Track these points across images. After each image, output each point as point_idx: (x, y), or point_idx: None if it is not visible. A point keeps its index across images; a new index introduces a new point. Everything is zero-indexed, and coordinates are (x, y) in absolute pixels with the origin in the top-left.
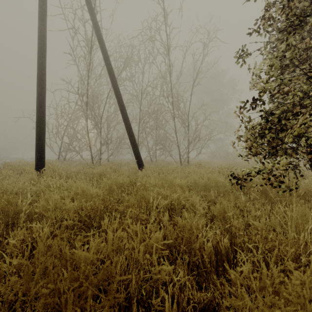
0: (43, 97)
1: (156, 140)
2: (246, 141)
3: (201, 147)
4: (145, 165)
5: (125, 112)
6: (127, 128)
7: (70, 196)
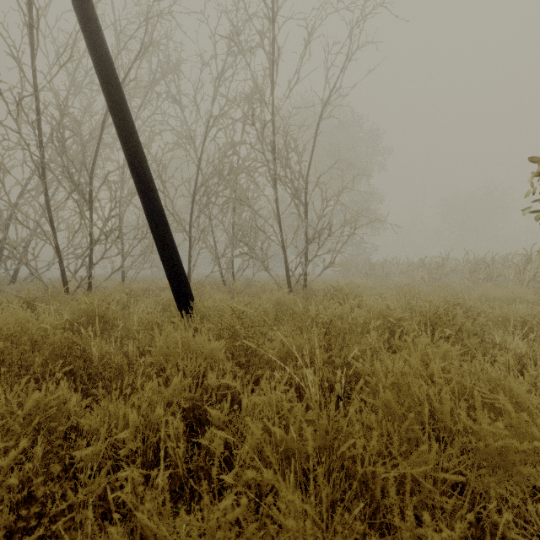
0: None
1: (234, 235)
2: None
3: (335, 251)
4: (206, 291)
5: (134, 139)
6: (140, 189)
7: None
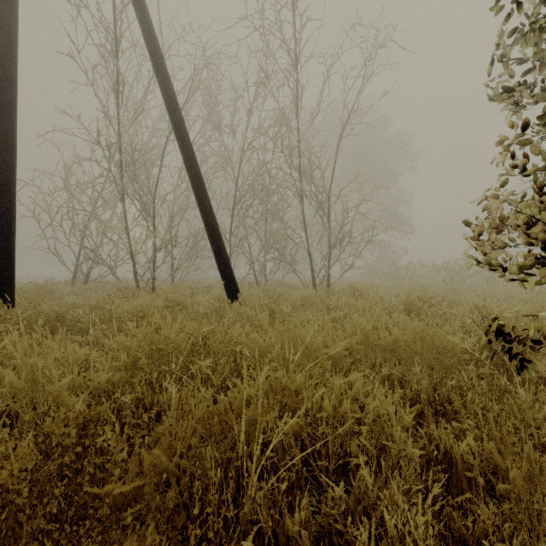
0: (9, 138)
1: (266, 242)
2: (528, 228)
3: (354, 255)
4: (244, 290)
5: (199, 178)
6: (204, 214)
7: (6, 392)
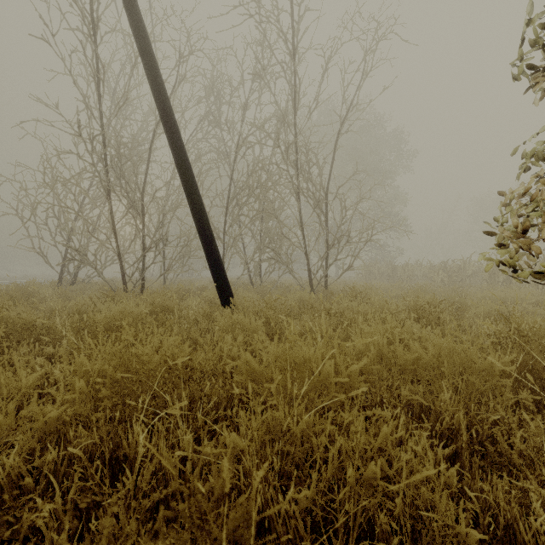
0: None
1: (262, 241)
2: None
3: (353, 255)
4: (238, 291)
5: (189, 172)
6: (194, 211)
7: None
